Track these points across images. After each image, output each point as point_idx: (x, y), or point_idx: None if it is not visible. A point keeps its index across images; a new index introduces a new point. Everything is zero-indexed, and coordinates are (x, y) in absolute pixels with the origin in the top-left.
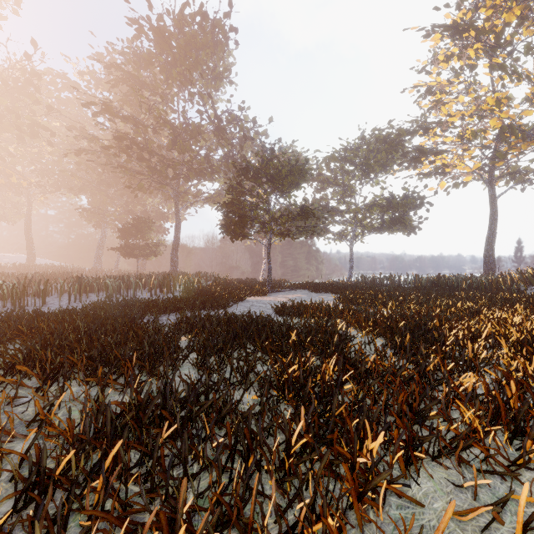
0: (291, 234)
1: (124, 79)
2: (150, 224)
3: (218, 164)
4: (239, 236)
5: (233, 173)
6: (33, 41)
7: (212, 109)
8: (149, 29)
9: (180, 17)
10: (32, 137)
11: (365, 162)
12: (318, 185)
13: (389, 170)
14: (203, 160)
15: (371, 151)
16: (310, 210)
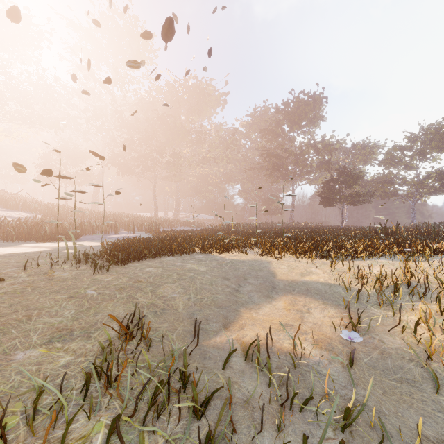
0: (353, 203)
1: (269, 132)
2: (277, 198)
3: (316, 167)
4: (328, 205)
5: (324, 170)
6: (236, 128)
7: (312, 136)
8: (284, 113)
9: (297, 100)
10: (229, 163)
11: (419, 149)
12: (385, 165)
13: (443, 151)
14: (308, 166)
15: (426, 141)
16: (361, 194)
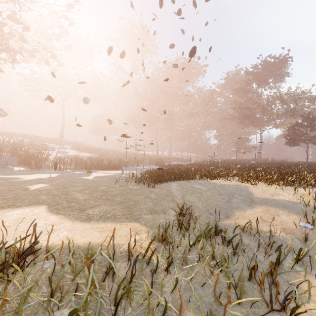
0: None
1: (240, 90)
2: (247, 140)
3: (282, 114)
4: (293, 145)
5: (289, 116)
6: (213, 90)
7: (278, 90)
8: (252, 74)
9: (264, 63)
10: (208, 116)
11: None
12: None
13: None
14: (274, 114)
15: None
16: None
